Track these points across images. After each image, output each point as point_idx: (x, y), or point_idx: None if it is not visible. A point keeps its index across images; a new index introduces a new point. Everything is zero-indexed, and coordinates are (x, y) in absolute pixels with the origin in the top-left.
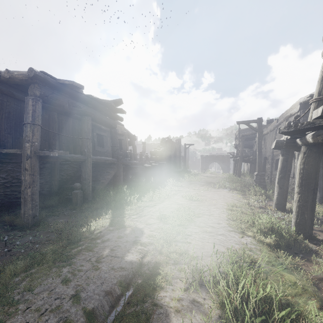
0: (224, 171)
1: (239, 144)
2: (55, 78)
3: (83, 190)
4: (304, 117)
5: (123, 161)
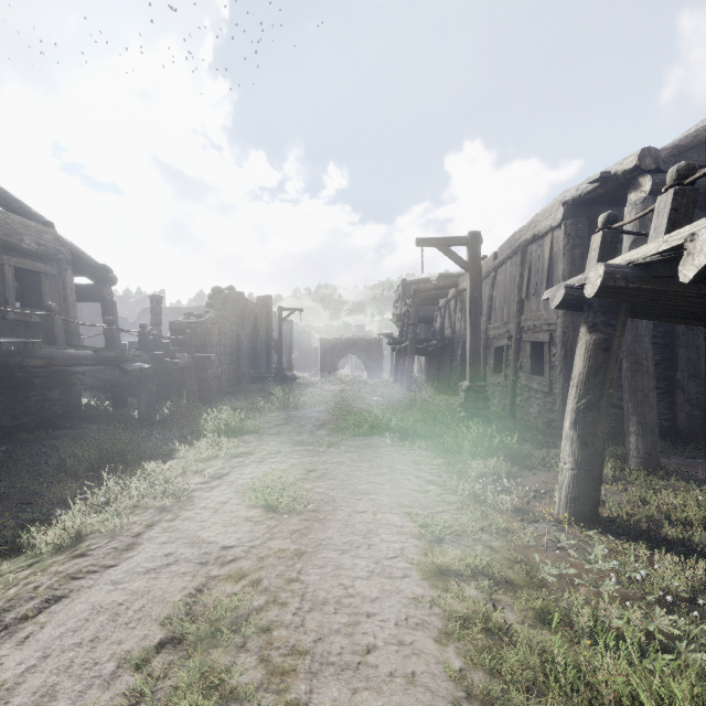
0: (371, 375)
1: (408, 311)
2: None
3: None
4: (575, 239)
5: None
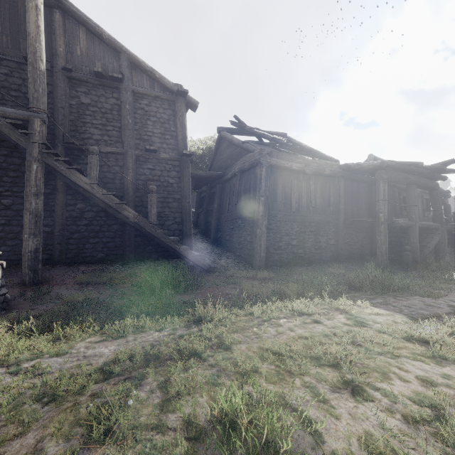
0: None
1: None
2: (397, 162)
3: (411, 252)
4: None
5: (448, 226)
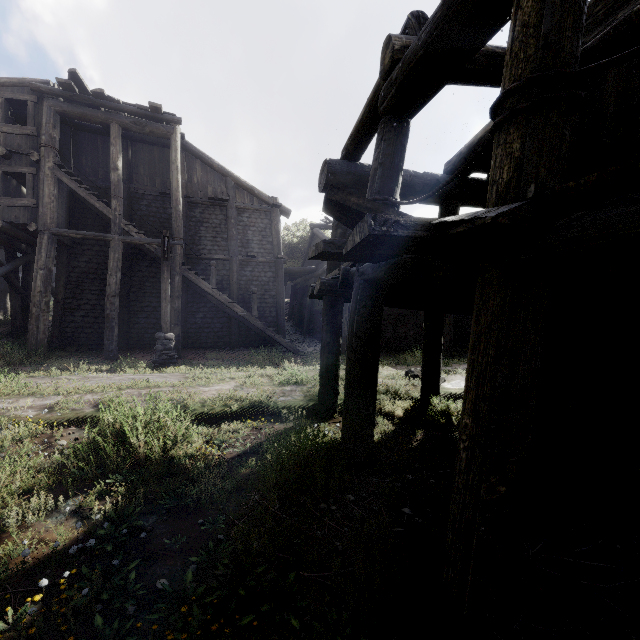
0: None
1: None
2: None
3: None
4: None
5: None
